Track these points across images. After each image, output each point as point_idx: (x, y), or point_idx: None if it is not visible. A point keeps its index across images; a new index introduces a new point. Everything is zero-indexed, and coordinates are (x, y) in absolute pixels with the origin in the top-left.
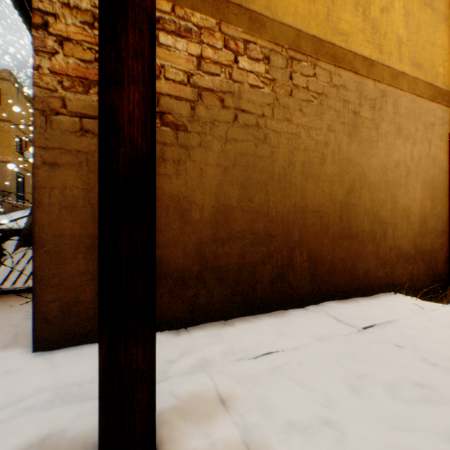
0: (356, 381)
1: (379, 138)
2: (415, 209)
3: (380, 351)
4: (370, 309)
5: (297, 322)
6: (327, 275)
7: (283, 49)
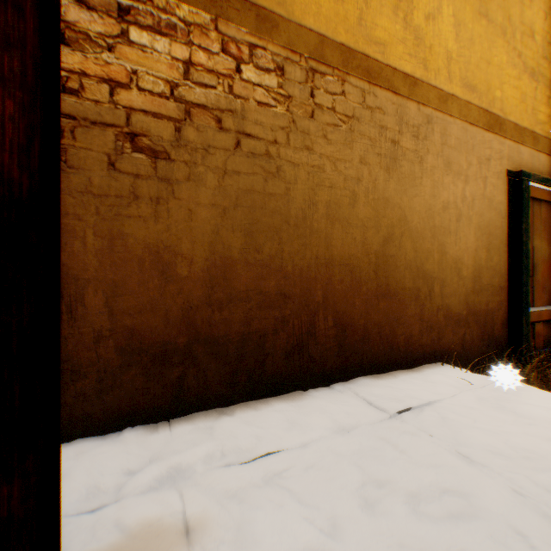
0: (373, 491)
1: (424, 174)
2: (468, 260)
3: (411, 446)
4: (409, 387)
5: (316, 407)
6: (359, 345)
7: (301, 58)
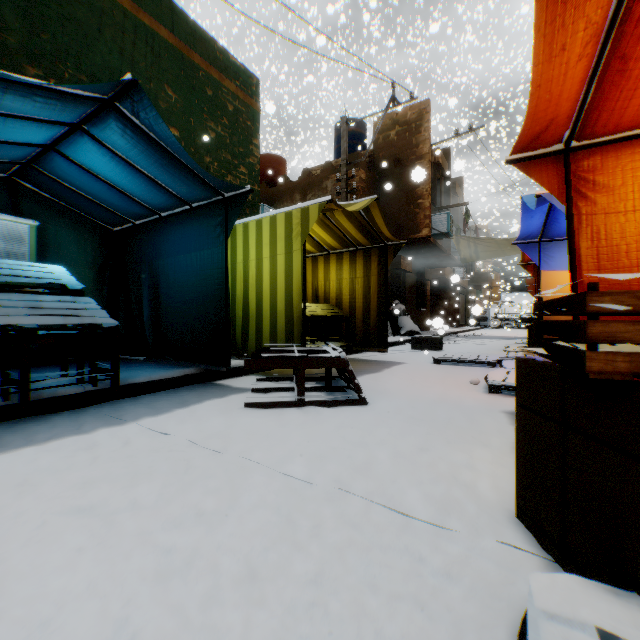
0: None
1: None
2: None
3: None
4: None
5: None
6: None
7: None
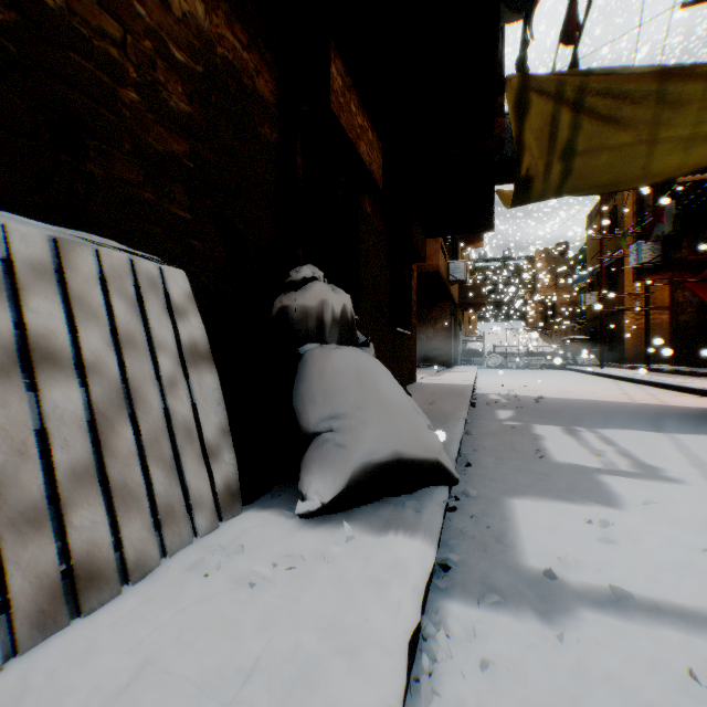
0: None
1: None
2: None
3: None
4: None
5: None
6: None
7: None
